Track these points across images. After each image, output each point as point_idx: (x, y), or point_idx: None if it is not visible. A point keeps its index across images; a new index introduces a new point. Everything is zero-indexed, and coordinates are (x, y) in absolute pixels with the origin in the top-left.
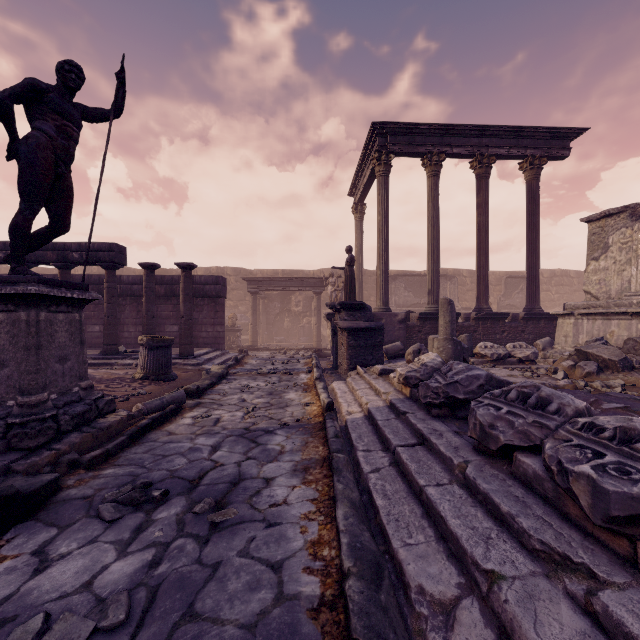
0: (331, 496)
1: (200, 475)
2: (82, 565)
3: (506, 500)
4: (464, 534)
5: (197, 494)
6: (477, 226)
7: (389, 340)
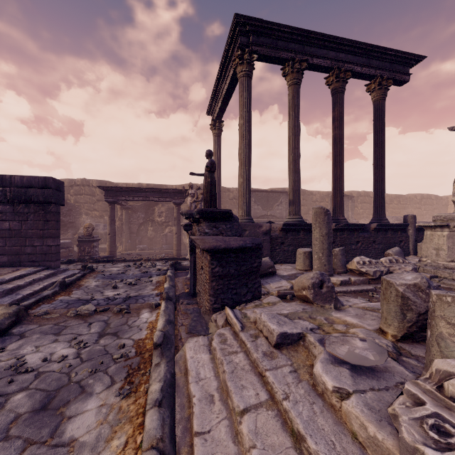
0: None
1: None
2: None
3: None
4: None
5: None
6: (333, 139)
7: None
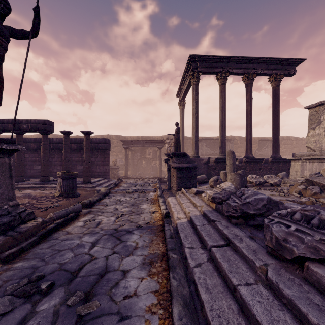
0: (168, 289)
1: (80, 267)
2: None
3: (311, 309)
4: None
5: (74, 285)
6: (246, 112)
7: (199, 173)
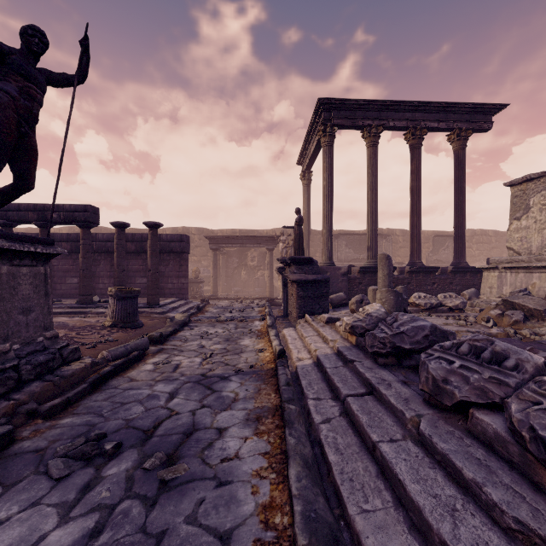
0: (283, 450)
1: (155, 424)
2: (18, 535)
3: (468, 464)
4: (426, 504)
5: (150, 446)
6: (410, 190)
7: (333, 291)
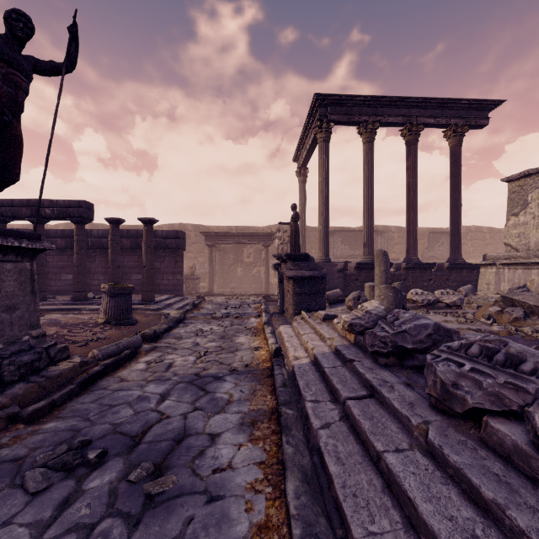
0: (280, 459)
1: (144, 429)
2: None
3: (486, 480)
4: (442, 528)
5: (137, 455)
6: (407, 186)
7: (329, 287)
